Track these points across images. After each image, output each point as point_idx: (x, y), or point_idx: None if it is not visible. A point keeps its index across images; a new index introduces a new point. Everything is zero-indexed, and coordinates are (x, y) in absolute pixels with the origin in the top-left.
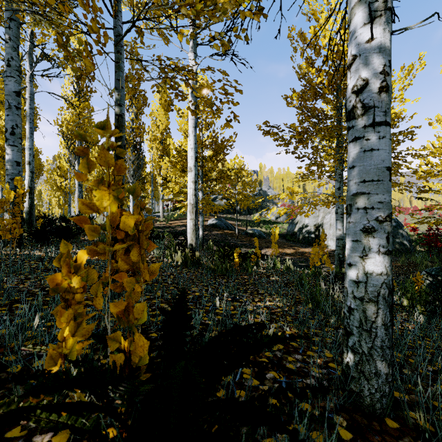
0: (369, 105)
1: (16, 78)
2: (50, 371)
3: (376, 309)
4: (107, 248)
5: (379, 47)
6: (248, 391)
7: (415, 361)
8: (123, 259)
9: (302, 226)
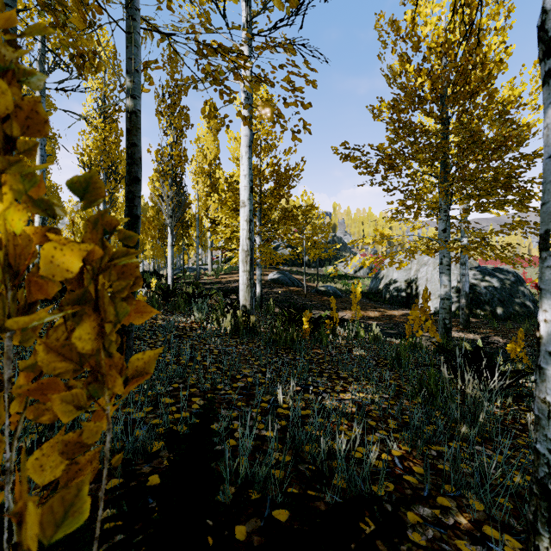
0: None
1: None
2: None
3: None
4: None
5: None
6: None
7: None
8: (48, 349)
9: (389, 281)
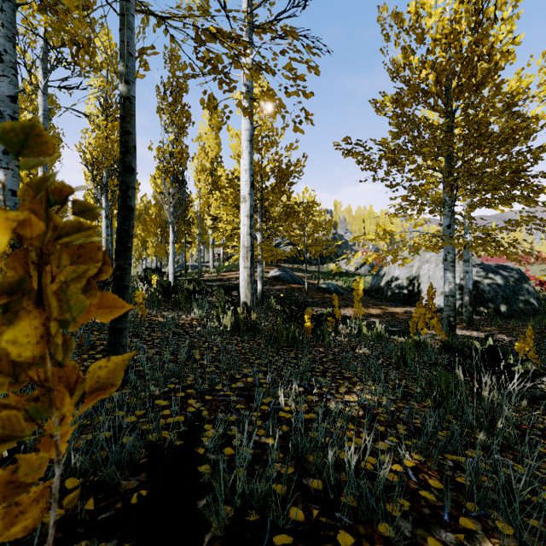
0: None
1: (10, 78)
2: None
3: None
4: None
5: None
6: None
7: None
8: None
9: (390, 279)
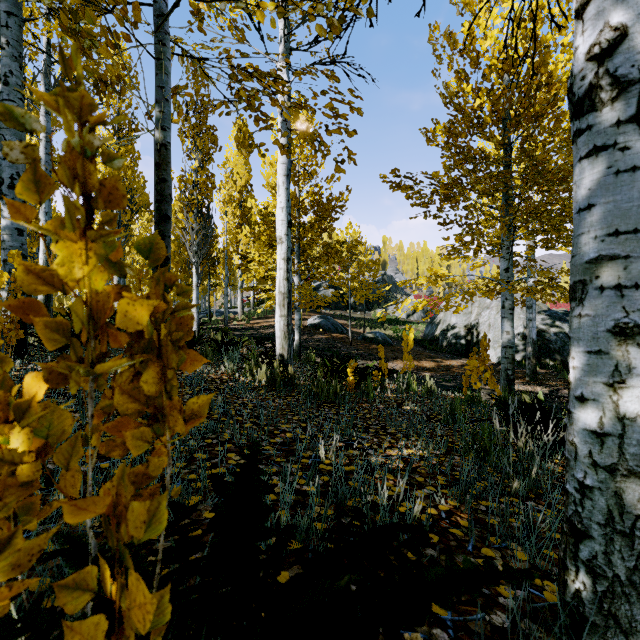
0: (628, 78)
1: (17, 103)
2: None
3: None
4: (78, 369)
5: None
6: None
7: None
8: (122, 391)
9: (446, 327)
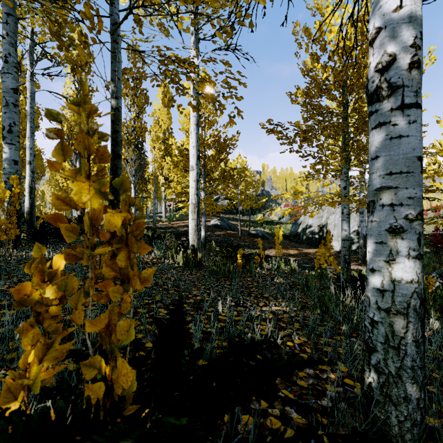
0: (396, 84)
1: (13, 74)
2: (5, 410)
3: (405, 322)
4: (86, 252)
5: (409, 17)
6: (257, 421)
7: (440, 377)
8: (107, 264)
9: (305, 226)
